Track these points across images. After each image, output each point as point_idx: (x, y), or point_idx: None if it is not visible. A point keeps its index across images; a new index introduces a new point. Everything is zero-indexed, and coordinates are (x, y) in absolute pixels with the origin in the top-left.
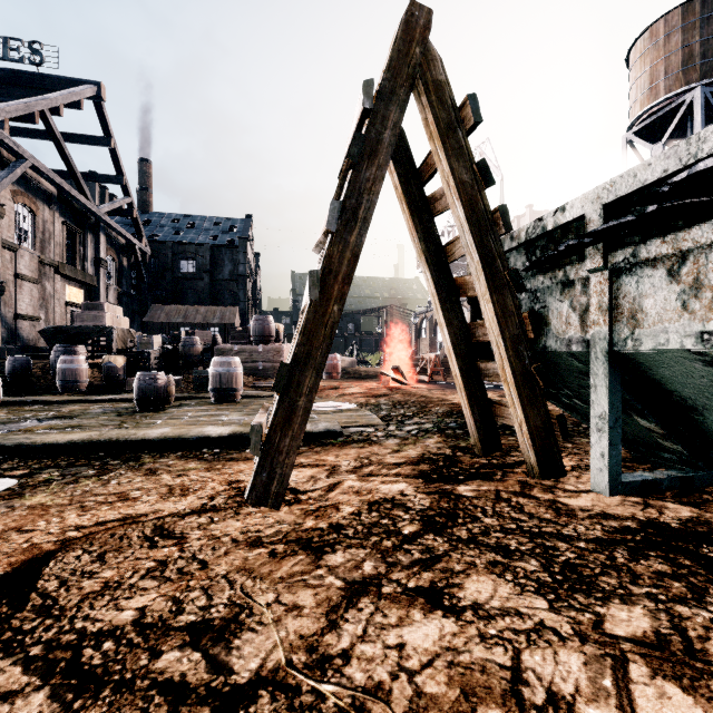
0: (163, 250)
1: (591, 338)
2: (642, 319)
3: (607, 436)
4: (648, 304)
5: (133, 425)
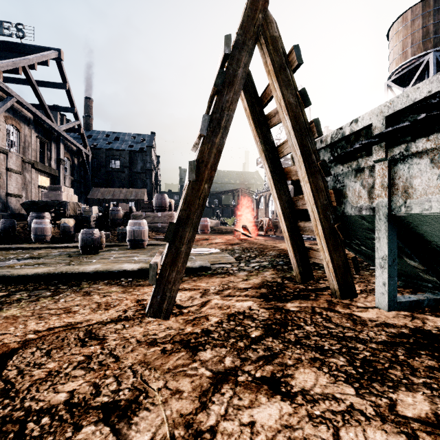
0: (99, 153)
1: (376, 206)
2: (412, 192)
3: (387, 271)
4: (417, 183)
5: (77, 262)
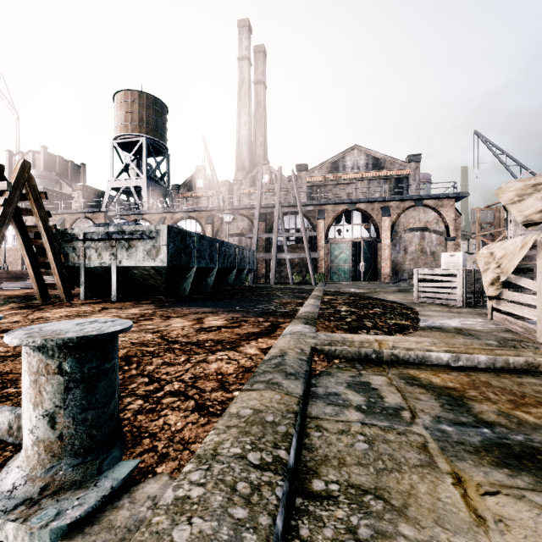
0: None
1: (81, 263)
2: (91, 259)
3: (84, 285)
4: (93, 256)
5: None
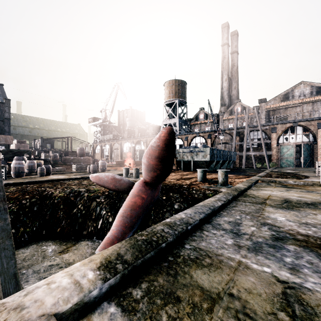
0: None
1: (181, 159)
2: (184, 158)
3: (182, 166)
4: (185, 157)
5: None
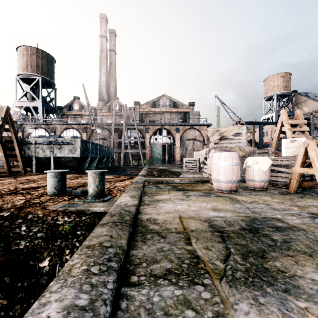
0: None
1: (33, 155)
2: (39, 153)
3: (35, 166)
4: (40, 152)
5: None
